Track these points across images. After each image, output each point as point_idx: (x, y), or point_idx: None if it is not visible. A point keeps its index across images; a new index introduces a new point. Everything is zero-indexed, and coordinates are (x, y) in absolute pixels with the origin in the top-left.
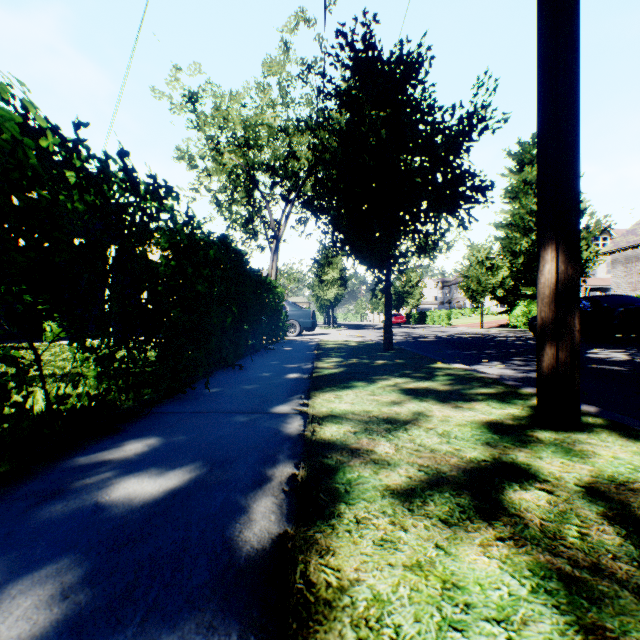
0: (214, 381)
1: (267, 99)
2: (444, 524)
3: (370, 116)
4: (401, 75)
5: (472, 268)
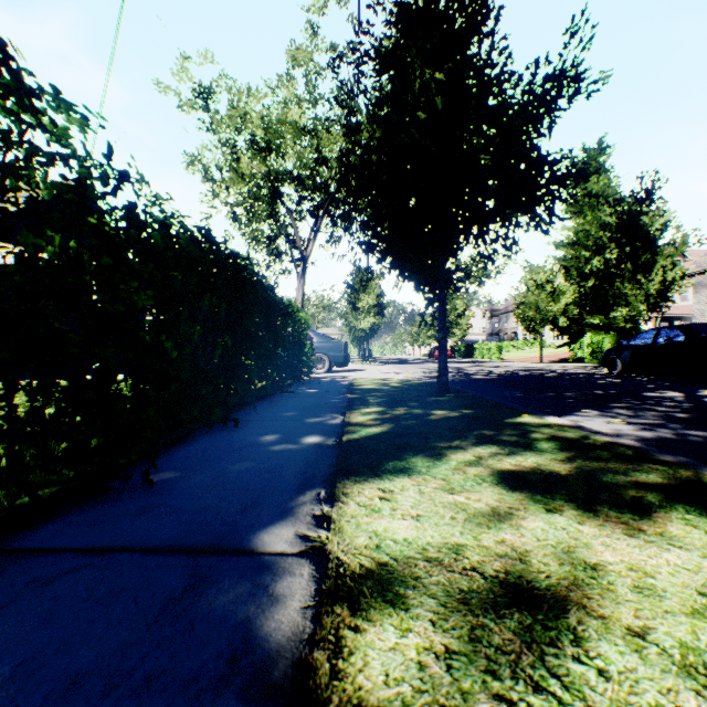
0: (182, 453)
1: (291, 93)
2: None
3: (422, 76)
4: (461, 28)
5: (530, 293)
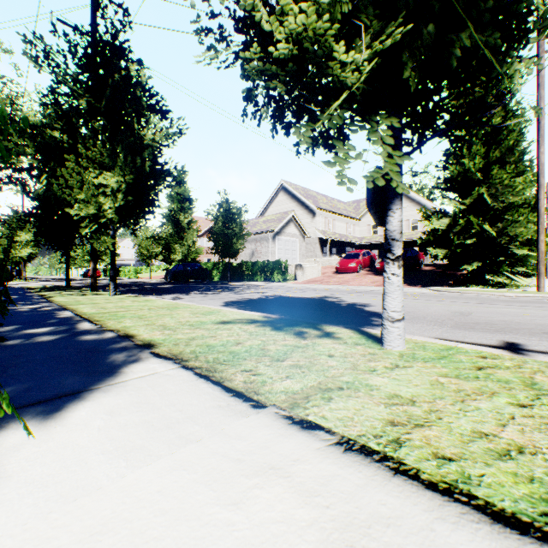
0: None
1: None
2: (62, 295)
3: None
4: None
5: (144, 241)
